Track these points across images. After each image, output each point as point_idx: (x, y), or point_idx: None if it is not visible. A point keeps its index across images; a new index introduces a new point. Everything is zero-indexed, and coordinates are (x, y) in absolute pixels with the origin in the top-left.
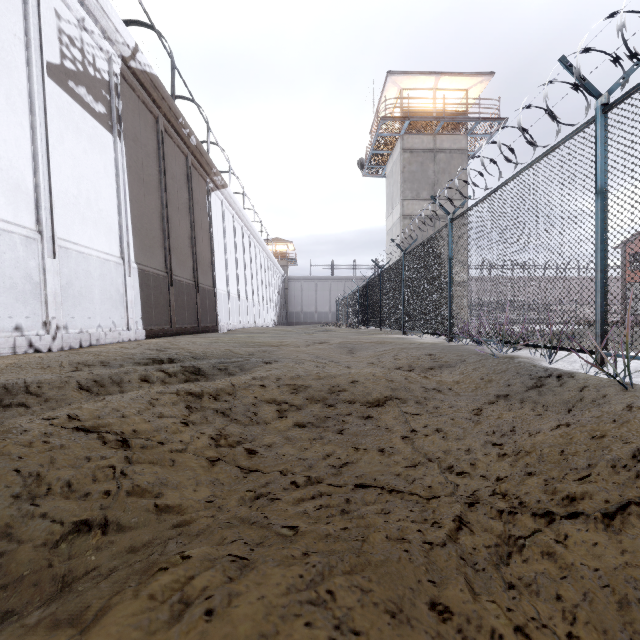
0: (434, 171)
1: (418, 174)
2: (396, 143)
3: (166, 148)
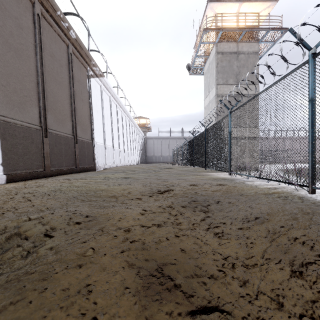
0: (237, 66)
1: (227, 68)
2: (212, 49)
3: (45, 31)
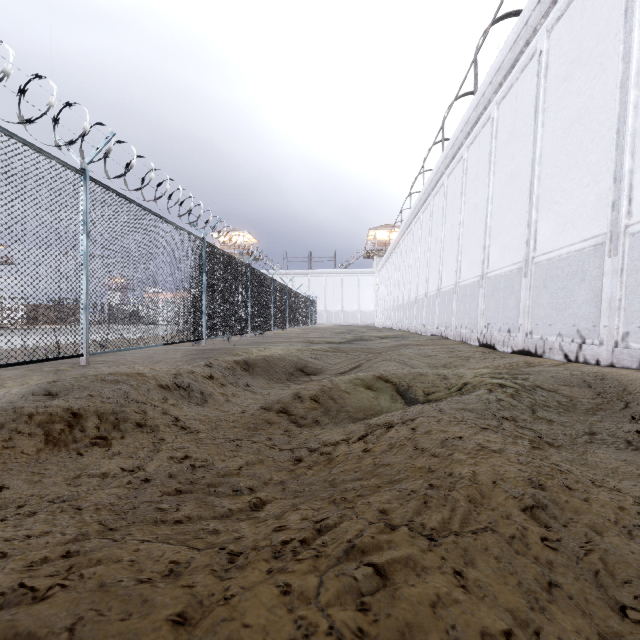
0: None
1: None
2: None
3: None
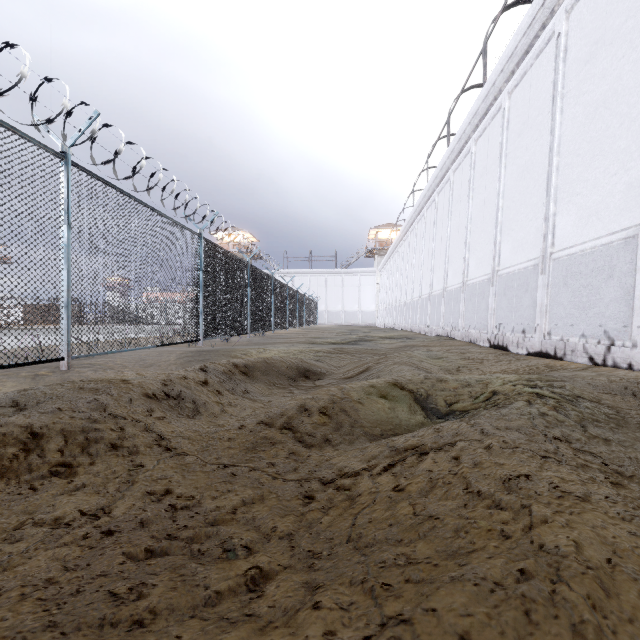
0: None
1: None
2: None
3: None
